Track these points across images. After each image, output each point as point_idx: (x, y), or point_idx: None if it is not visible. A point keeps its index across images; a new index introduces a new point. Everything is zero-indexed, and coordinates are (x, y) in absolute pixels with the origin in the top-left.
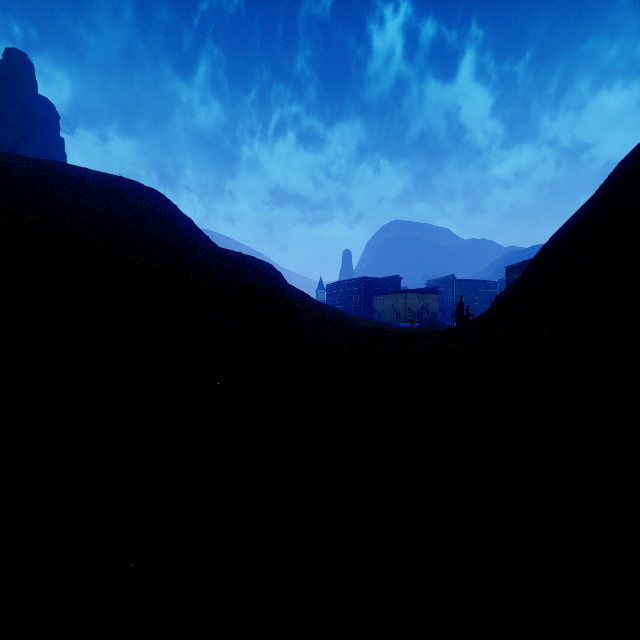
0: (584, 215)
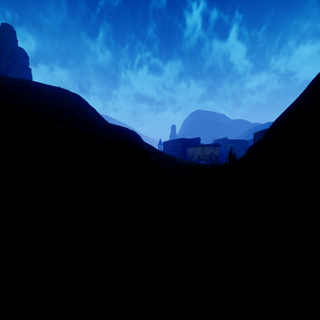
0: (296, 105)
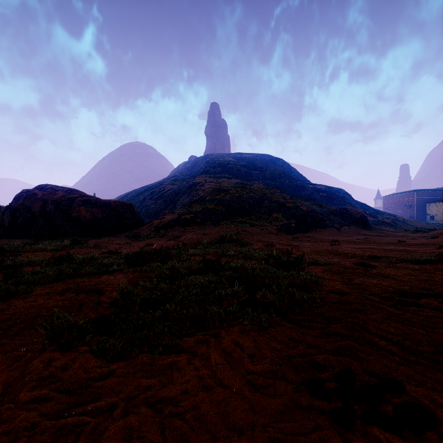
0: None
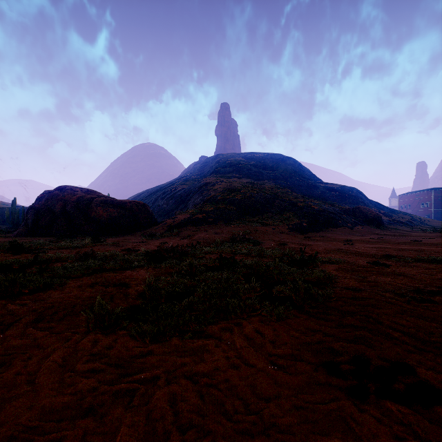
0: None
